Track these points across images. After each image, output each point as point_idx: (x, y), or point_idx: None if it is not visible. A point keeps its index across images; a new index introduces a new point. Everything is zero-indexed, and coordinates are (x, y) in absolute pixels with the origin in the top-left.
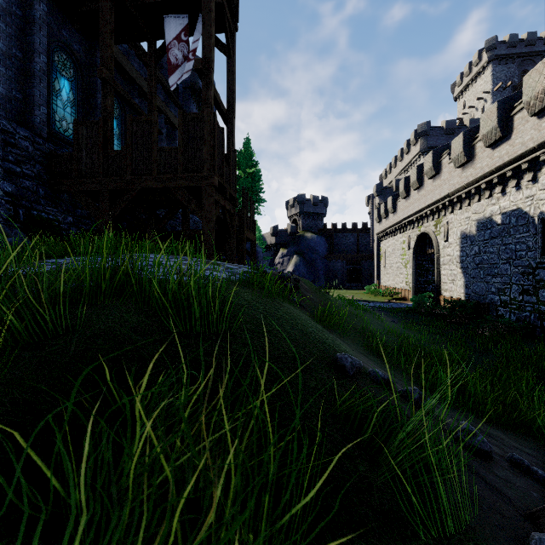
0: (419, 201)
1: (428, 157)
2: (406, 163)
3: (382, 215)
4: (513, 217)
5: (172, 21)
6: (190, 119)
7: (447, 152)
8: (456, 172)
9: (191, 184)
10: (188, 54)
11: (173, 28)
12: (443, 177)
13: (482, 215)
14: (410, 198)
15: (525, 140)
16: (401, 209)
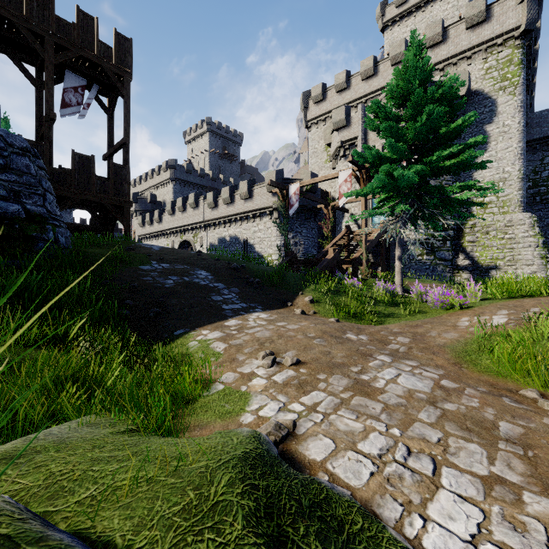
0: (183, 220)
1: (192, 196)
2: (157, 183)
3: (148, 222)
4: (234, 239)
5: (72, 76)
6: (117, 167)
7: (203, 197)
8: (208, 210)
9: (118, 204)
10: (82, 102)
11: (72, 81)
12: (200, 210)
13: (221, 235)
14: (176, 216)
15: (239, 208)
16: (167, 221)
